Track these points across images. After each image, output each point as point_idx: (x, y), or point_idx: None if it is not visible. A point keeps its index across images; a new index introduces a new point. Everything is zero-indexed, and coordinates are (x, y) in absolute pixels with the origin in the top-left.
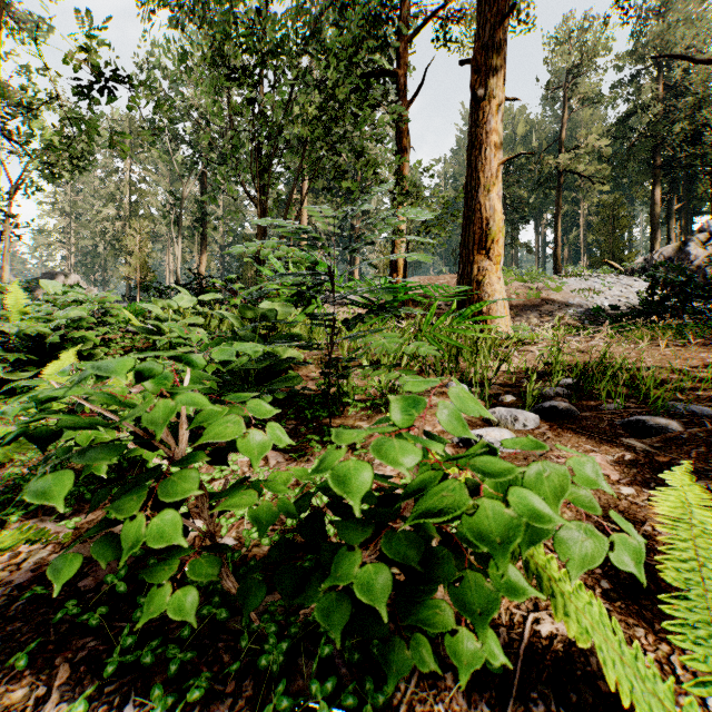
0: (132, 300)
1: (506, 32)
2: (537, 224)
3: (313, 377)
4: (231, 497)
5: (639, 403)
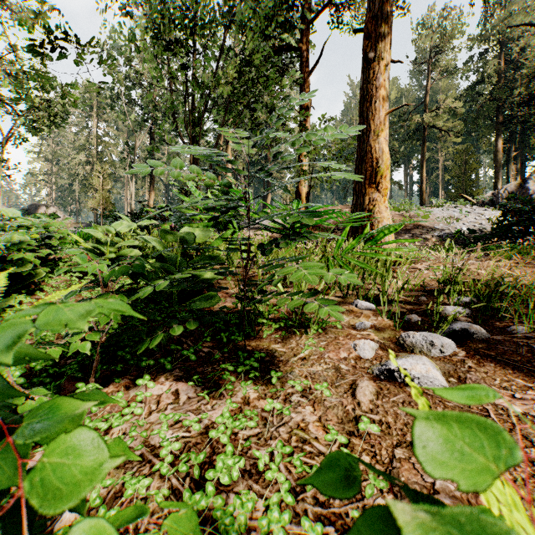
0: None
1: (392, 6)
2: (406, 167)
3: (231, 294)
4: None
5: None
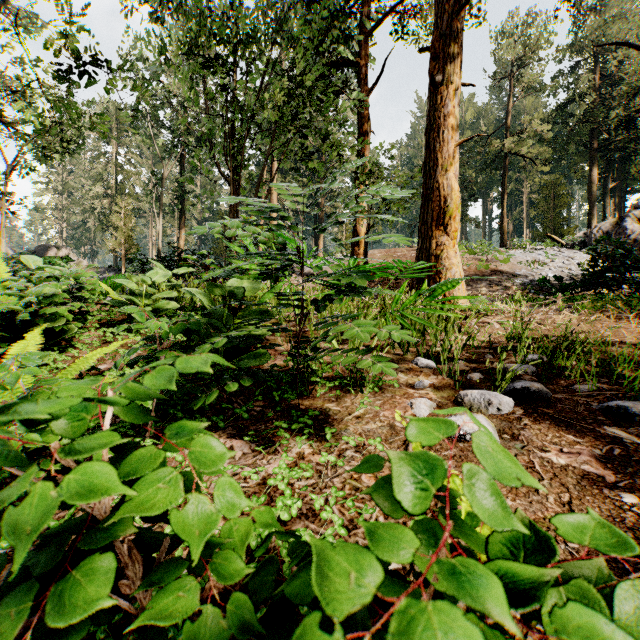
0: (118, 271)
1: (462, 22)
2: (484, 201)
3: (281, 351)
4: (164, 591)
5: (611, 383)
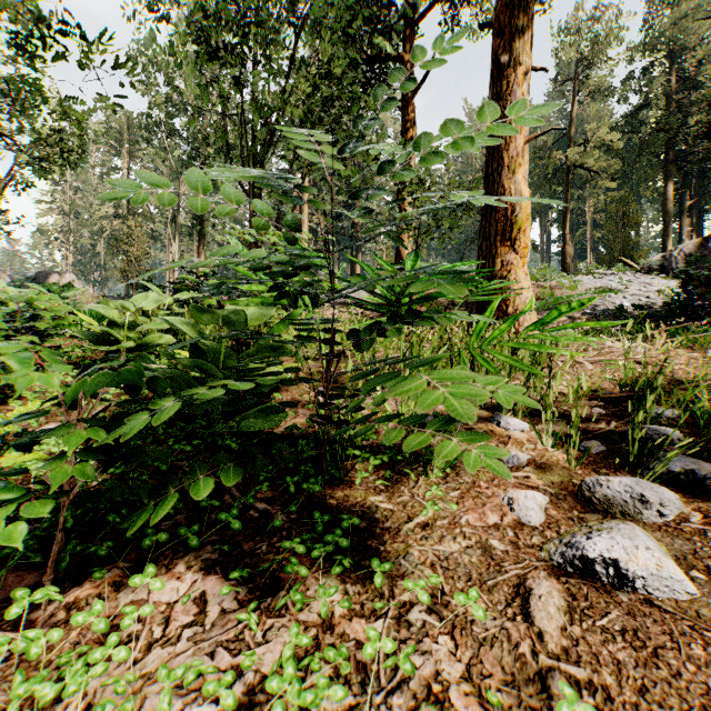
0: None
1: None
2: (542, 222)
3: (305, 402)
4: None
5: None
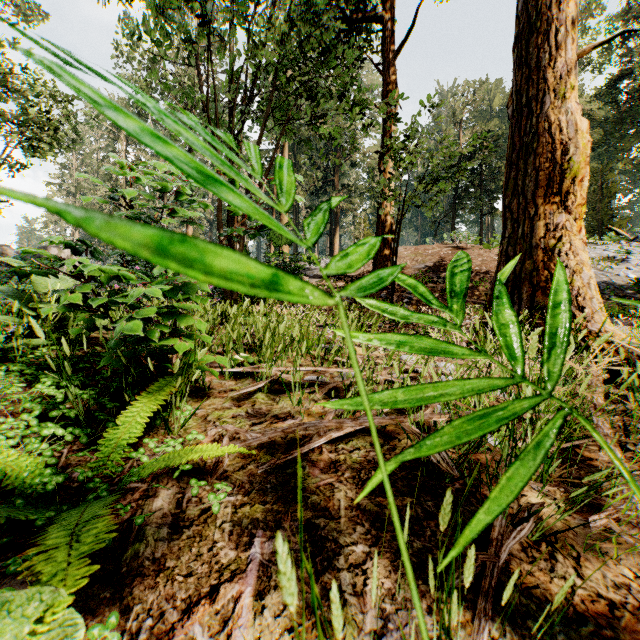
0: None
1: None
2: None
3: None
4: None
5: None
